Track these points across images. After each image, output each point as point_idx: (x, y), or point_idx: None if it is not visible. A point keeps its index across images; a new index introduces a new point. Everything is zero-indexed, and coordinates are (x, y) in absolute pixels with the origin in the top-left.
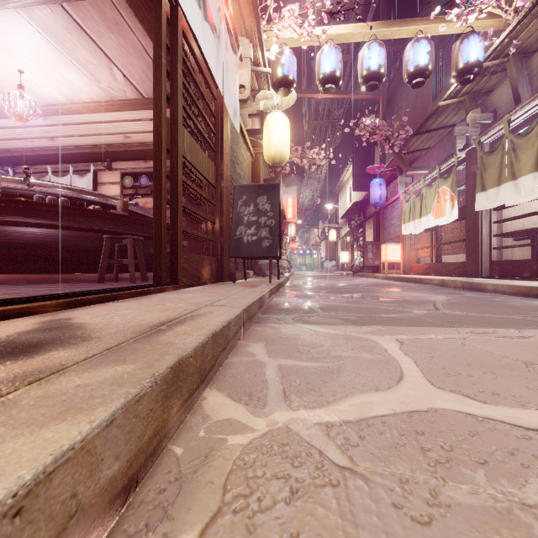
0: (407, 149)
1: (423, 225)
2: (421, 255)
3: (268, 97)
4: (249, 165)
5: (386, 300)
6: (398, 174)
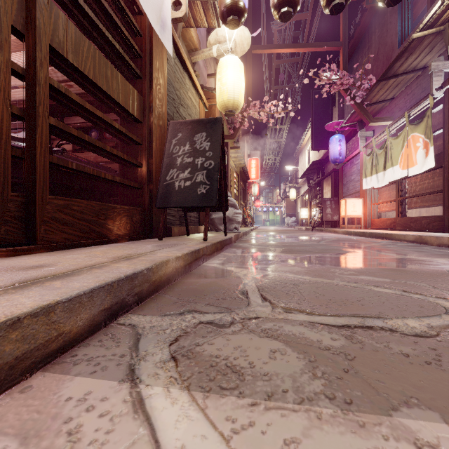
0: (369, 99)
1: (387, 178)
2: (384, 209)
3: (221, 40)
4: (201, 113)
5: (367, 268)
6: (358, 129)
